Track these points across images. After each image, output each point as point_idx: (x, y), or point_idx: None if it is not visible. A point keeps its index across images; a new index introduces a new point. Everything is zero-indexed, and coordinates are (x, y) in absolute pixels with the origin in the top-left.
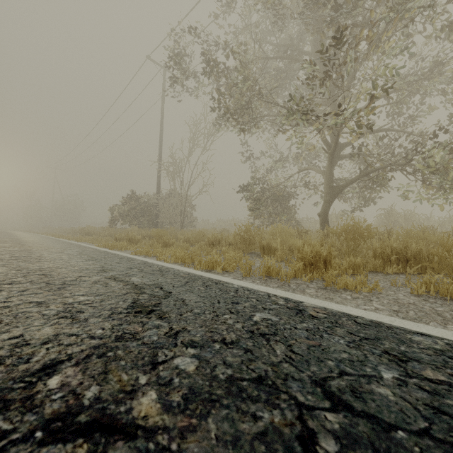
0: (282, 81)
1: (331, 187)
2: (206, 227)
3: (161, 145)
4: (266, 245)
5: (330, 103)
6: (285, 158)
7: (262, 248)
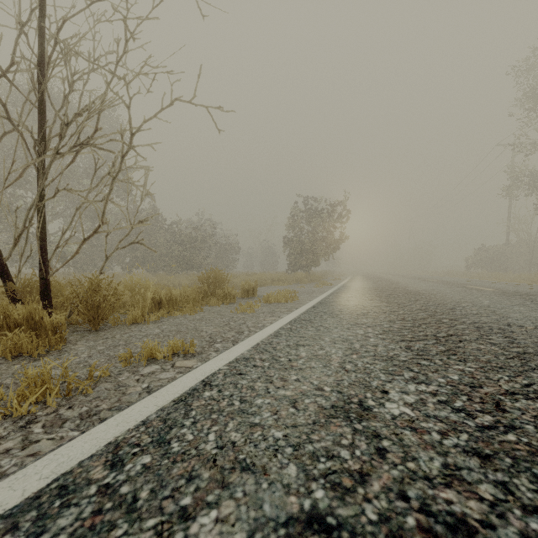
0: None
1: None
2: None
3: (509, 207)
4: None
5: None
6: None
7: None
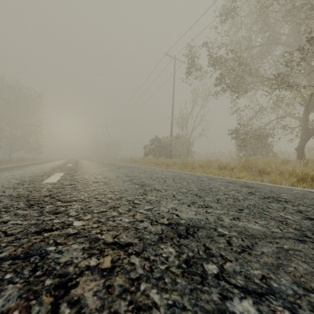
0: (262, 55)
1: (307, 129)
2: (198, 157)
3: (173, 106)
4: (261, 169)
5: (305, 68)
6: (264, 109)
7: (259, 171)
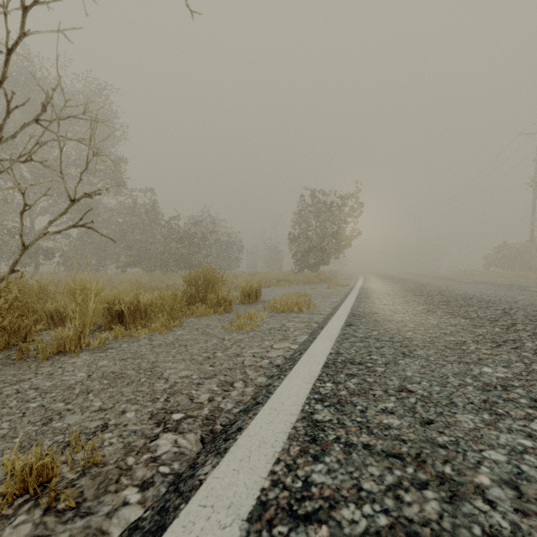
0: None
1: None
2: None
3: (534, 200)
4: None
5: None
6: None
7: None
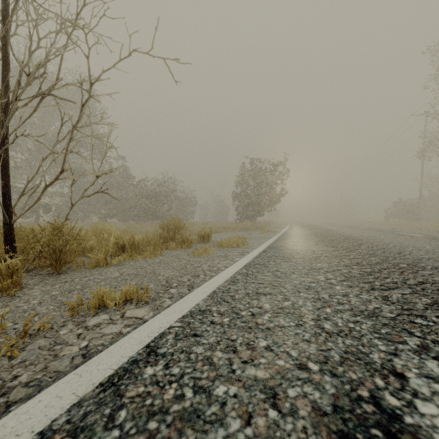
0: None
1: None
2: None
3: (422, 167)
4: None
5: None
6: None
7: None
